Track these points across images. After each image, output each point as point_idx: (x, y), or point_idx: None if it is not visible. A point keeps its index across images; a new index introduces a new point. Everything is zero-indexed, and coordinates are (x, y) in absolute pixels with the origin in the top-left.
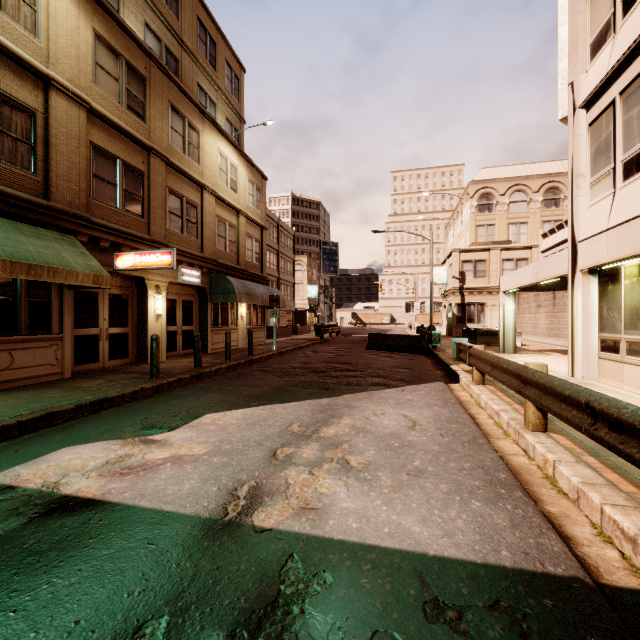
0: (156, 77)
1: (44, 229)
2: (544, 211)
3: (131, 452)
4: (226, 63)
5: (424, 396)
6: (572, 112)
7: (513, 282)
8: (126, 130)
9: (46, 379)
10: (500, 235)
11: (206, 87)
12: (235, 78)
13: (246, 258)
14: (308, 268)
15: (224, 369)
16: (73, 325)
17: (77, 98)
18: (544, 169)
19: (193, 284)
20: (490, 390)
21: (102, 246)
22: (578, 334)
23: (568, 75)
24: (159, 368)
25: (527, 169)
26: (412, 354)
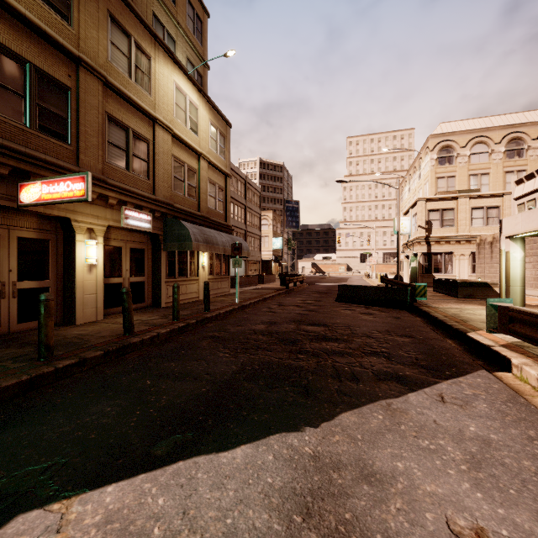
0: None
1: None
2: (506, 162)
3: None
4: (187, 1)
5: (502, 424)
6: None
7: (531, 223)
8: (38, 26)
9: None
10: (461, 186)
11: (163, 19)
12: (198, 19)
13: (208, 205)
14: (273, 222)
15: (165, 334)
16: None
17: None
18: (505, 121)
19: (141, 229)
20: None
21: None
22: None
23: None
24: (51, 344)
25: (487, 122)
26: (392, 309)
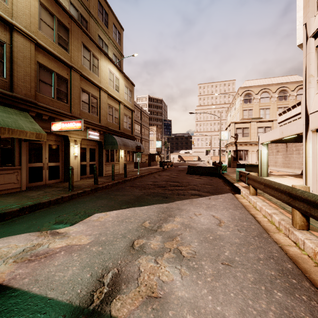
0: (74, 29)
1: (9, 108)
2: (278, 102)
3: (42, 242)
4: (113, 25)
5: (222, 202)
6: (305, 40)
7: (267, 138)
8: (57, 56)
9: (11, 191)
10: (255, 115)
11: (102, 37)
12: (118, 33)
13: (124, 126)
14: (156, 132)
15: (110, 185)
16: (28, 161)
17: (29, 37)
18: (278, 80)
19: (95, 139)
20: (261, 199)
21: (44, 118)
22: (309, 166)
23: (303, 19)
24: (73, 185)
25: (269, 81)
26: (211, 177)
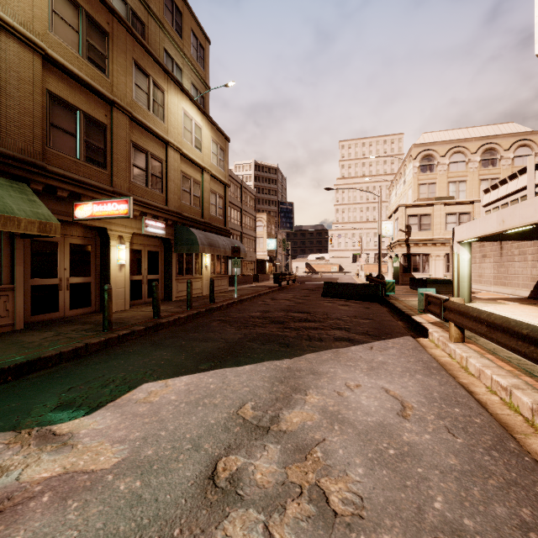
0: (119, 33)
1: None
2: (482, 170)
3: (9, 462)
4: (192, 33)
5: (398, 357)
6: None
7: (471, 232)
8: (86, 81)
9: None
10: (441, 192)
11: (172, 53)
12: (200, 48)
13: (210, 212)
14: (268, 224)
15: (183, 318)
16: (29, 275)
17: (30, 43)
18: (481, 132)
19: (158, 235)
20: (476, 351)
21: (60, 195)
22: None
23: None
24: (111, 320)
25: (465, 133)
26: (367, 302)
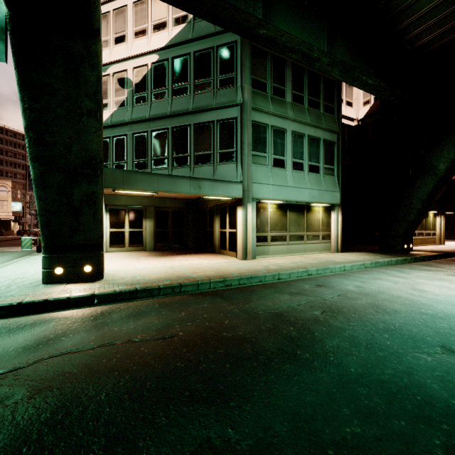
0: None
1: None
2: None
3: None
4: None
5: None
6: None
7: None
8: None
9: None
10: None
11: None
12: None
13: None
14: (13, 189)
15: None
16: None
17: None
18: None
19: None
20: None
21: None
22: None
23: None
24: None
25: None
26: None
